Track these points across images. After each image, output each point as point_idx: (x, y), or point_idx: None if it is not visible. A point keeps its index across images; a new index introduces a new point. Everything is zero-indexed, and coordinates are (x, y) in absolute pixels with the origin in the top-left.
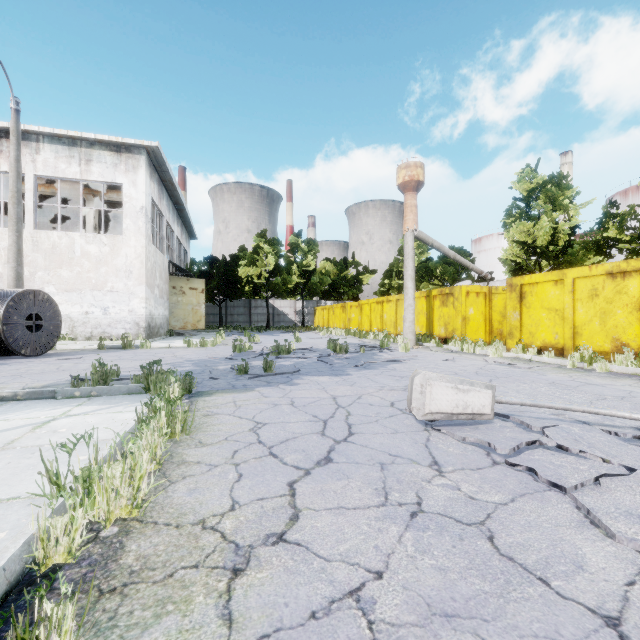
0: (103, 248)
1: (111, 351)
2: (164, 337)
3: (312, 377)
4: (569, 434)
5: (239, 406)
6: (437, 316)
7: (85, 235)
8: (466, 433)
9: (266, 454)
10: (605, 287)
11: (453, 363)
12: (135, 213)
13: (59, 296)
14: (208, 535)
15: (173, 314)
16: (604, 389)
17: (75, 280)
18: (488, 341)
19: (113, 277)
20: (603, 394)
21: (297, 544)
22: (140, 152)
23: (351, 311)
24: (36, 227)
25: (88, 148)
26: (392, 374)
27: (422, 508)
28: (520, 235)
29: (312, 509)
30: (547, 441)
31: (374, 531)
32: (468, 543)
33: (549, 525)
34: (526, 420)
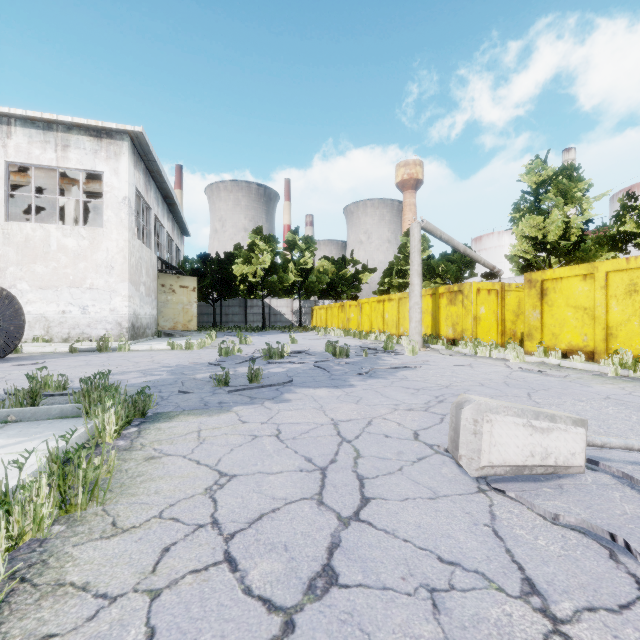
0: (82, 242)
1: (83, 354)
2: (151, 338)
3: (307, 390)
4: None
5: (203, 439)
6: (444, 315)
7: (62, 227)
8: (553, 503)
9: (218, 559)
10: None
11: (472, 370)
12: (117, 204)
13: (33, 294)
14: None
15: (162, 314)
16: None
17: (51, 276)
18: (500, 343)
19: (93, 273)
20: None
21: None
22: (122, 138)
23: (350, 310)
24: (7, 218)
25: (65, 133)
26: (405, 385)
27: None
28: (530, 230)
29: None
30: None
31: None
32: None
33: None
34: (633, 473)
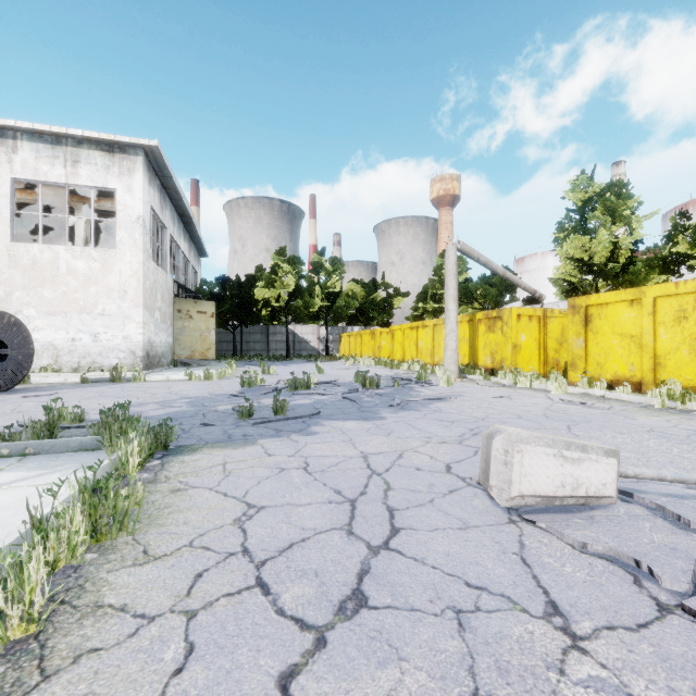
0: (93, 264)
1: (95, 385)
2: (167, 368)
3: (335, 422)
4: None
5: (229, 472)
6: (482, 343)
7: (71, 249)
8: (583, 532)
9: (250, 584)
10: None
11: (510, 401)
12: (130, 223)
13: (40, 320)
14: None
15: (178, 341)
16: None
17: (59, 301)
18: (542, 373)
19: (104, 298)
20: None
21: None
22: (136, 152)
23: (381, 338)
24: (13, 239)
25: (75, 147)
26: (438, 417)
27: None
28: (575, 251)
29: None
30: None
31: None
32: None
33: None
34: (666, 504)
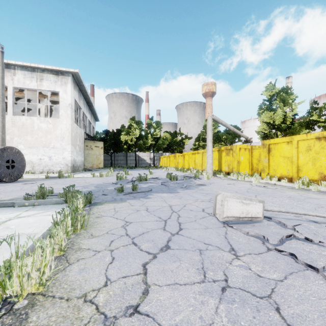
0: (49, 125)
1: (52, 179)
2: (81, 172)
3: (158, 194)
4: (310, 230)
5: (117, 211)
6: (224, 161)
7: (39, 118)
8: (248, 229)
9: (130, 243)
10: (315, 145)
11: (234, 186)
12: (66, 107)
13: (26, 150)
14: (87, 307)
15: (86, 160)
16: (319, 201)
17: (34, 142)
18: (251, 174)
19: (54, 140)
20: (320, 204)
21: (147, 315)
22: (68, 75)
23: (179, 158)
24: (14, 114)
25: (41, 73)
26: (202, 192)
27: (228, 284)
28: (266, 119)
29: (157, 285)
30: (298, 235)
31: (198, 303)
32: (263, 314)
33: (314, 298)
34: (282, 220)
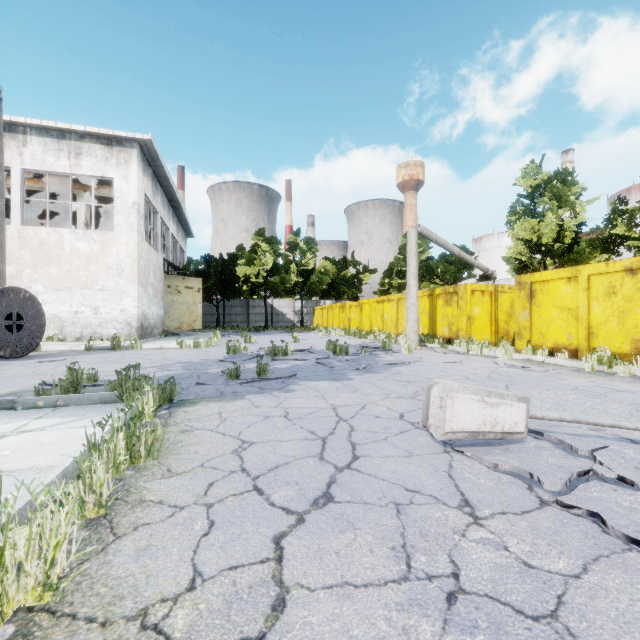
0: (93, 245)
1: (99, 352)
2: (158, 337)
3: (310, 382)
4: (626, 460)
5: (224, 419)
6: (440, 316)
7: (74, 231)
8: (497, 457)
9: (249, 489)
10: (624, 284)
11: (461, 366)
12: (127, 209)
13: (47, 295)
14: None
15: (168, 314)
16: (637, 397)
17: (64, 278)
18: (494, 342)
19: (104, 275)
20: (638, 403)
21: None
22: (132, 145)
23: (351, 311)
24: (23, 223)
25: (78, 141)
26: (397, 378)
27: (461, 585)
28: (525, 232)
29: (305, 587)
30: (604, 471)
31: (397, 633)
32: None
33: None
34: (566, 439)
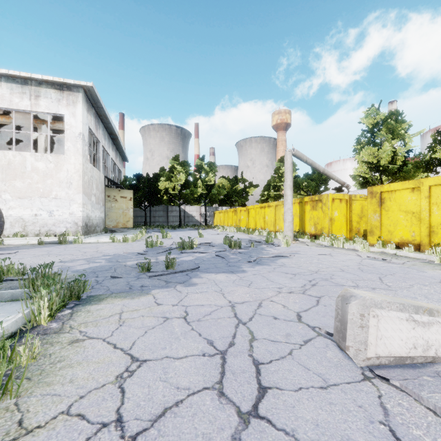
0: (49, 164)
1: (47, 246)
2: (99, 233)
3: (210, 275)
4: None
5: (123, 322)
6: (308, 217)
7: (34, 154)
8: (440, 396)
9: None
10: None
11: (332, 258)
12: (74, 138)
13: (13, 202)
14: None
15: (108, 216)
16: None
17: (26, 189)
18: (349, 237)
19: (57, 187)
20: None
21: None
22: (78, 90)
23: (241, 214)
24: None
25: (37, 86)
26: (284, 271)
27: None
28: (368, 157)
29: None
30: None
31: None
32: None
33: None
34: None
